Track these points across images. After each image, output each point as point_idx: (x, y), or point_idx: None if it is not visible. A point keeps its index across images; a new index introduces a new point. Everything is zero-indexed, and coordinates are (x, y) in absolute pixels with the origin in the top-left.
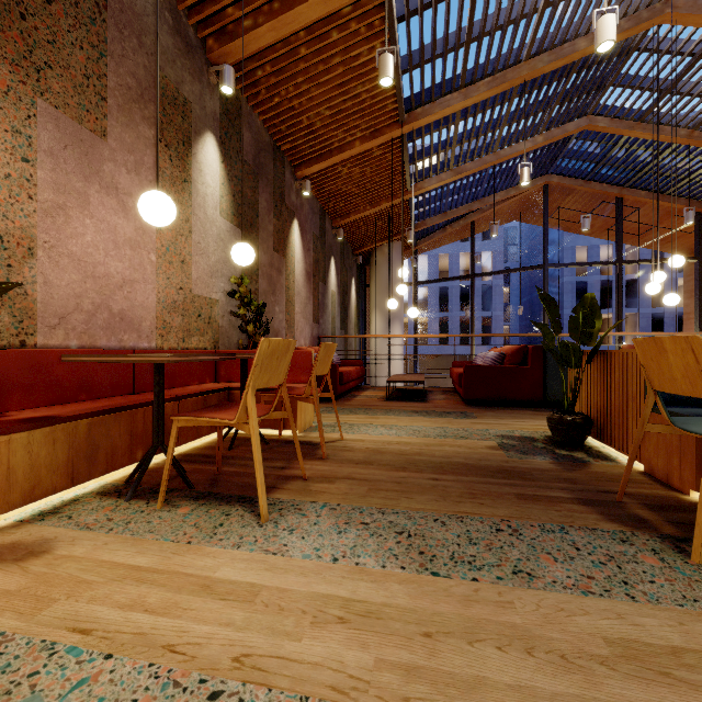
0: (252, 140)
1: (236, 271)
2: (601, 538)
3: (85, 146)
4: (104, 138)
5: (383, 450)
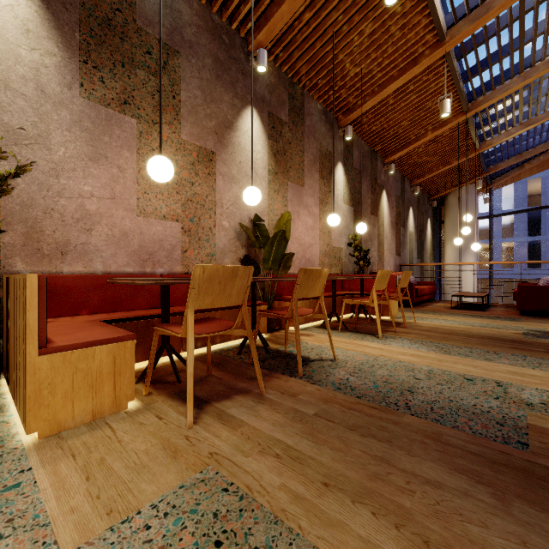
0: (359, 154)
1: (351, 231)
2: (543, 360)
3: (298, 193)
4: (304, 187)
5: (439, 328)
